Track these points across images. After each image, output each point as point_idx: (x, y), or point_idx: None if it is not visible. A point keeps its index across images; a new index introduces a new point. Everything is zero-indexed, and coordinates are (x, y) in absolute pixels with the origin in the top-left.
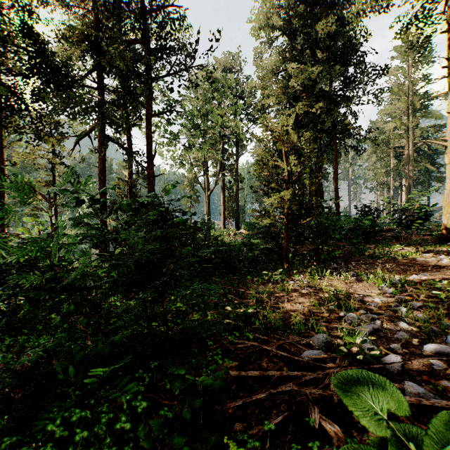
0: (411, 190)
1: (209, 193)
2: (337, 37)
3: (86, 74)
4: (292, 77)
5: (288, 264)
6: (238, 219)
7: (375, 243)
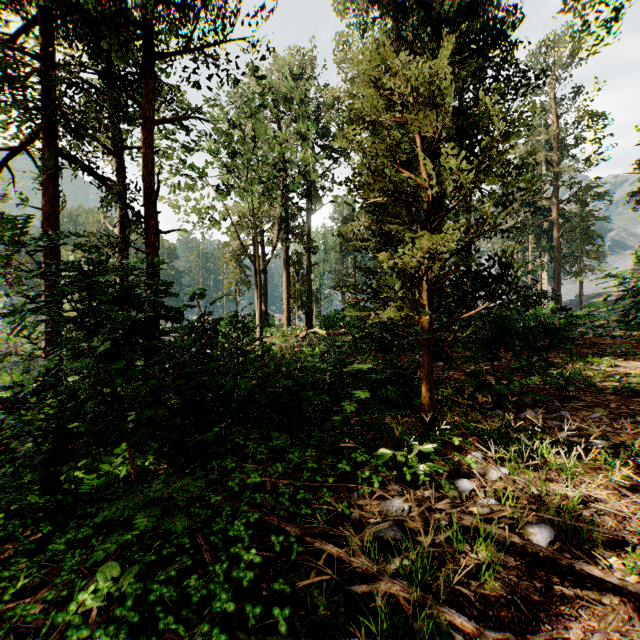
0: (559, 271)
1: (263, 267)
2: (472, 13)
3: (18, 30)
4: (401, 76)
5: (433, 417)
6: (311, 311)
7: (548, 352)
